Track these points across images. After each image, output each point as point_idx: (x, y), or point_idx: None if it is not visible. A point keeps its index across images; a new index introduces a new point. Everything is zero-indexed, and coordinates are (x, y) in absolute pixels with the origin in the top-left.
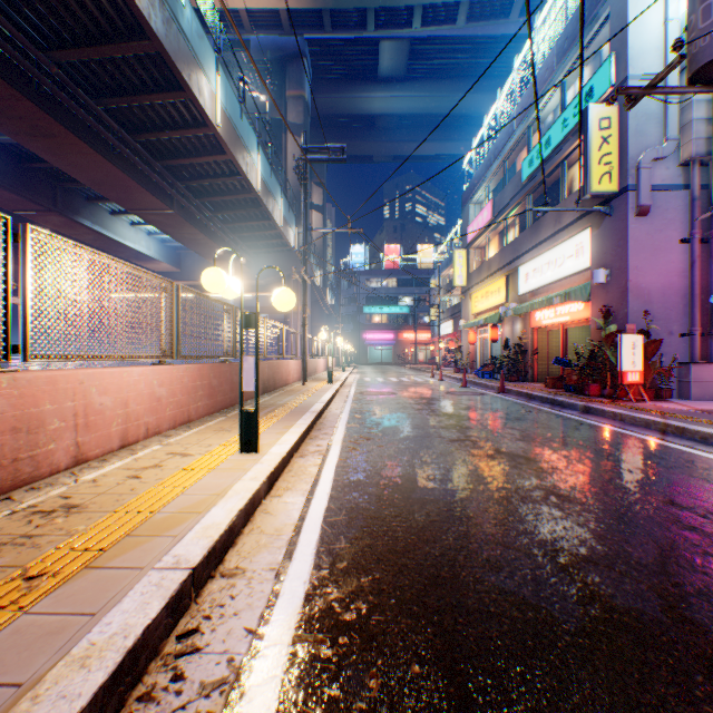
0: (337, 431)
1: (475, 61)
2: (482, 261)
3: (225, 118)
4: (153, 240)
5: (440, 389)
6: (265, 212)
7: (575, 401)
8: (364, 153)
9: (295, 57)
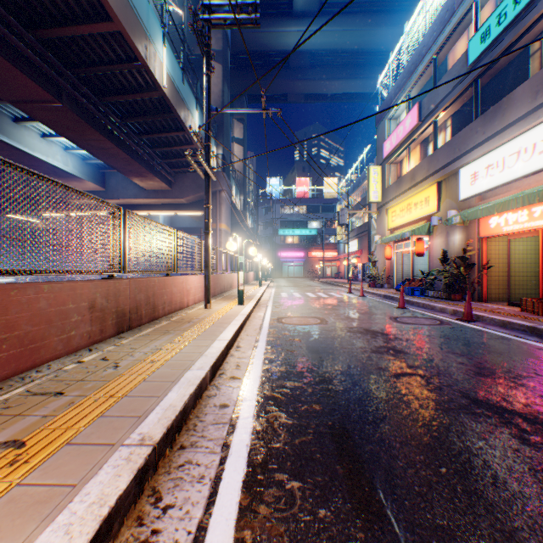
0: None
1: None
2: (400, 175)
3: None
4: (71, 155)
5: (376, 311)
6: (178, 121)
7: None
8: (280, 91)
9: None
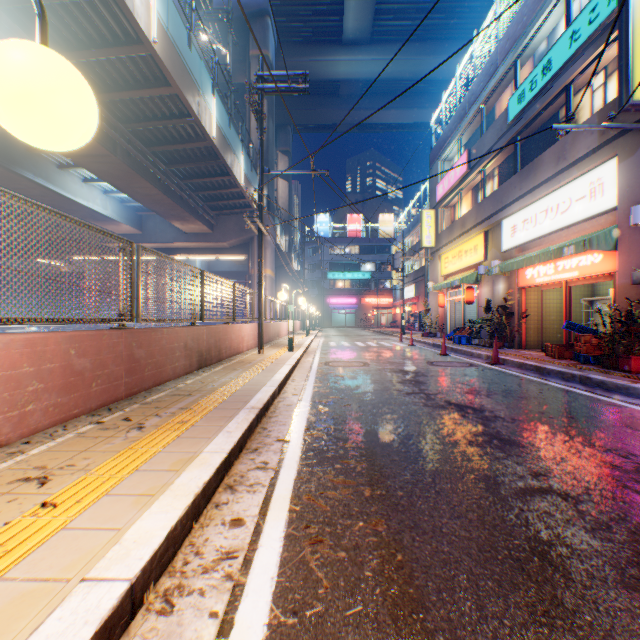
0: (285, 456)
1: (440, 22)
2: (453, 220)
3: (166, 39)
4: (110, 199)
5: (418, 357)
6: (224, 166)
7: (628, 383)
8: (329, 121)
9: (259, 15)
